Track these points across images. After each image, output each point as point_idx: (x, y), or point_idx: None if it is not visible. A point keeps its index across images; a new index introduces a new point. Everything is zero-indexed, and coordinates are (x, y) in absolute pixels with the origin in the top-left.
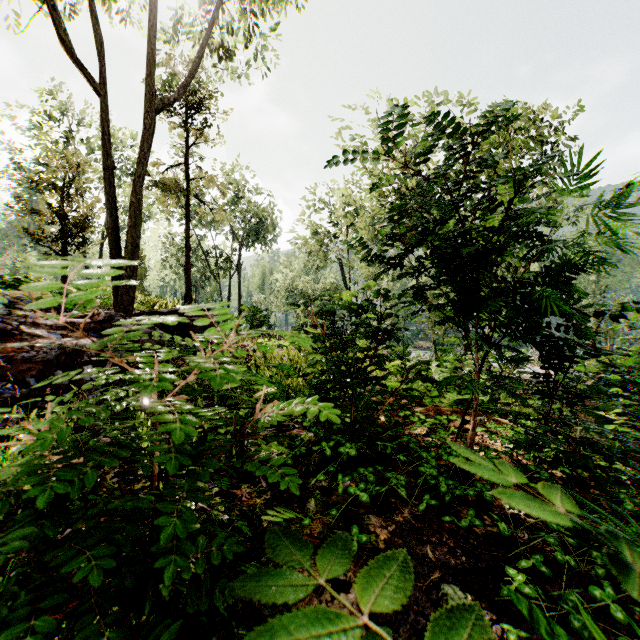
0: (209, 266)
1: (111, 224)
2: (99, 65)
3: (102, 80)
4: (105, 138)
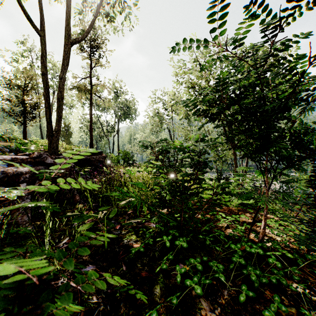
0: (103, 130)
1: (47, 105)
2: (40, 20)
3: (42, 28)
4: (43, 59)
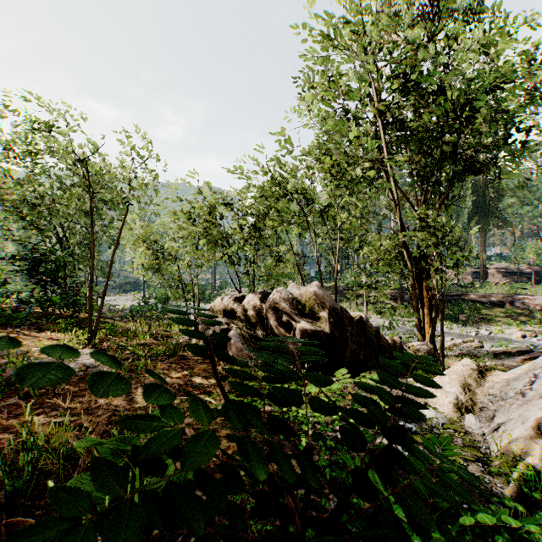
0: None
1: None
2: None
3: None
4: None
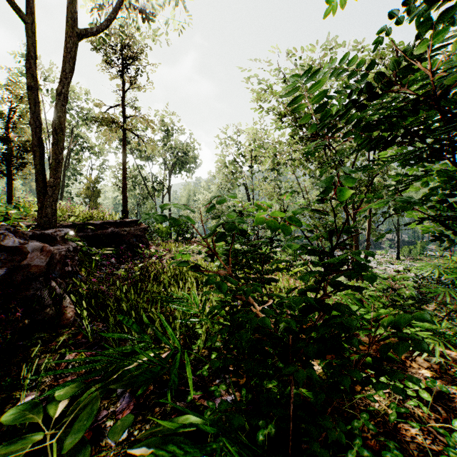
0: (147, 188)
1: (36, 141)
2: None
3: (29, 9)
4: (31, 62)
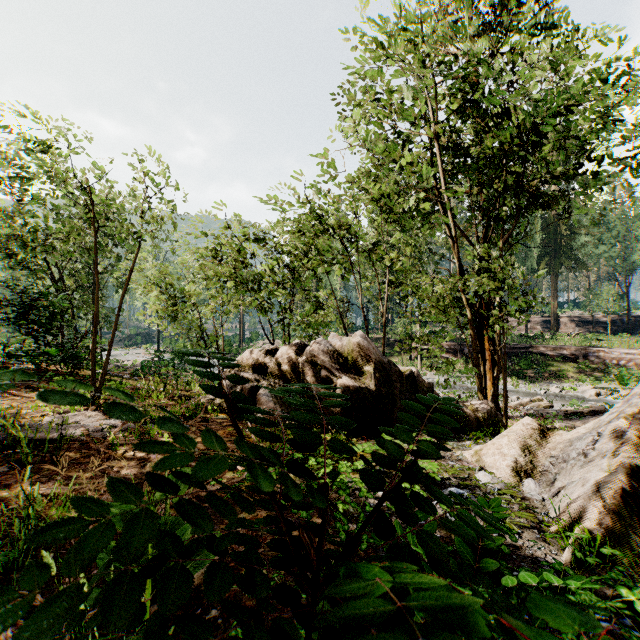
0: None
1: None
2: None
3: None
4: None
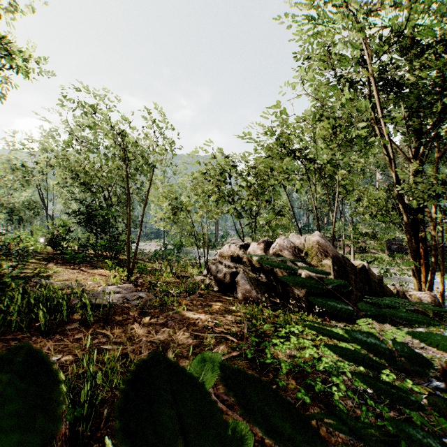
0: None
1: None
2: None
3: None
4: None
